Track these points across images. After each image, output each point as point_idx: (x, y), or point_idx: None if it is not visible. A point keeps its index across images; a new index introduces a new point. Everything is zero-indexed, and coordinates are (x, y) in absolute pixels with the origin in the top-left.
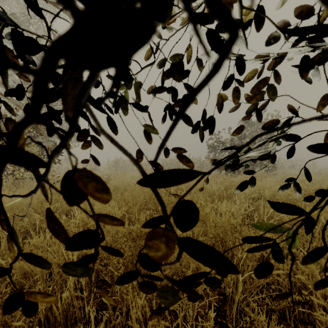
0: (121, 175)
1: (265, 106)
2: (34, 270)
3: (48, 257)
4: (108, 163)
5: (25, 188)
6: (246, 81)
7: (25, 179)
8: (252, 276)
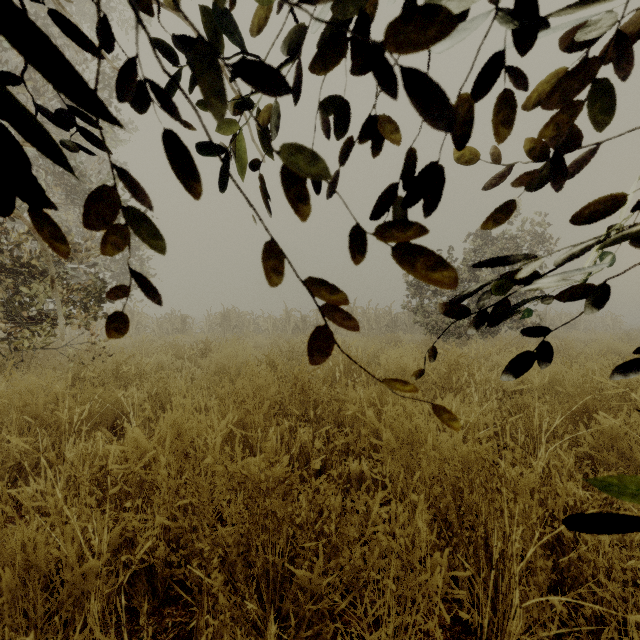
0: (232, 342)
1: (586, 164)
2: (4, 576)
3: (39, 544)
4: (209, 319)
5: (32, 369)
6: (532, 104)
7: (35, 351)
8: (551, 601)
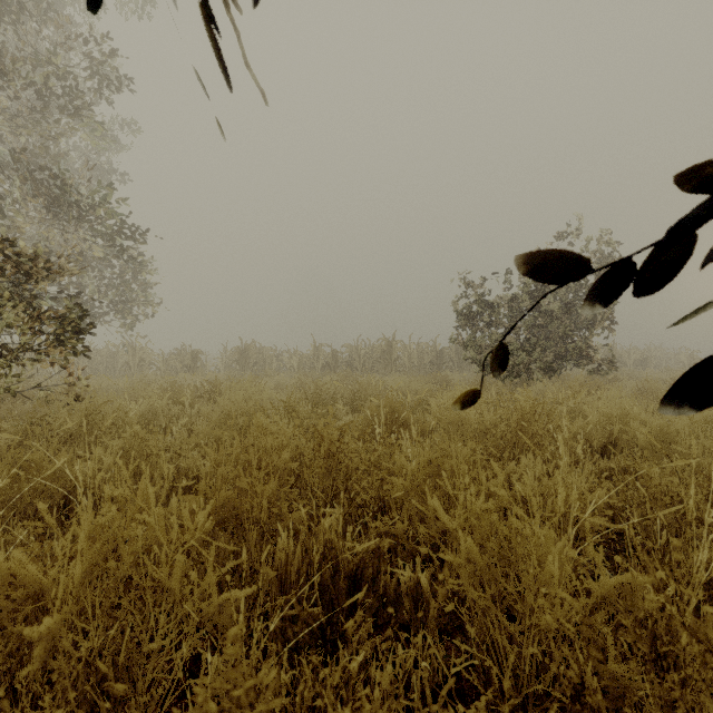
0: (246, 383)
1: None
2: None
3: None
4: (226, 355)
5: None
6: None
7: None
8: None
